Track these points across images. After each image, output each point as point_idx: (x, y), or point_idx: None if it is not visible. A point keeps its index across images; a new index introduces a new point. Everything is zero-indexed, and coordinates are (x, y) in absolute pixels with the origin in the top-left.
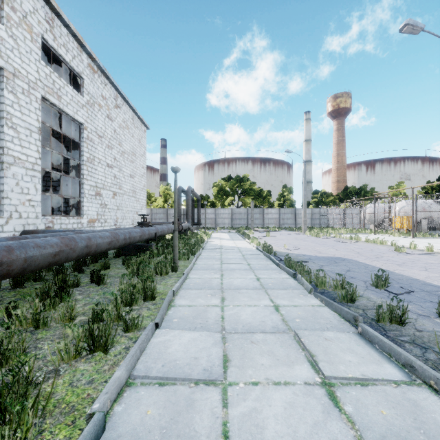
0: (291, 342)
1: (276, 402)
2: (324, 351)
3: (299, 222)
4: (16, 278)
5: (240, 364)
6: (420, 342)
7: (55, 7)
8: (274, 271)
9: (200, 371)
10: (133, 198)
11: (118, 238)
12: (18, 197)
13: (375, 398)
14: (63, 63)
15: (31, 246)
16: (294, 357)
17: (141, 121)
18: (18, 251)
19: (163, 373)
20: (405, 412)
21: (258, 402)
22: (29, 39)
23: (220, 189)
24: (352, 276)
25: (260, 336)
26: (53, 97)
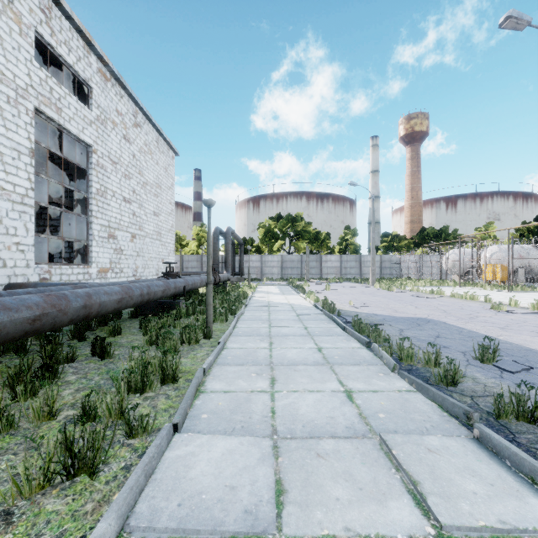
0: (378, 455)
1: None
2: (430, 474)
3: (365, 272)
4: None
5: (302, 499)
6: None
7: None
8: (340, 338)
9: (239, 515)
10: (157, 241)
11: (132, 294)
12: (1, 240)
13: None
14: (64, 66)
15: None
16: (385, 483)
17: (169, 144)
18: None
19: (179, 521)
20: None
21: None
22: (16, 32)
23: (267, 231)
24: (444, 344)
25: (329, 444)
26: (50, 109)
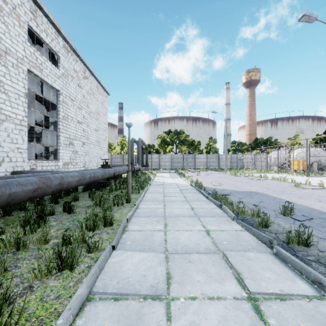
0: (221, 261)
1: (211, 316)
2: (247, 269)
3: (221, 164)
4: (5, 208)
5: (180, 281)
6: (323, 261)
7: (37, 1)
8: (204, 202)
9: (148, 287)
10: (97, 146)
11: (85, 177)
12: (9, 146)
13: (292, 311)
14: (44, 44)
15: (15, 184)
16: (224, 274)
17: (104, 89)
18: (4, 188)
19: (118, 289)
20: (320, 325)
21: (196, 316)
22: (17, 25)
23: (162, 140)
24: (264, 206)
25: (195, 256)
26: (36, 70)
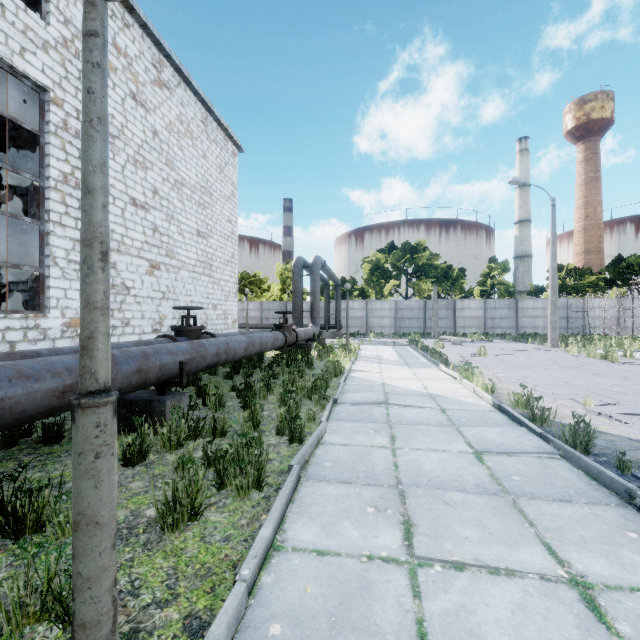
0: None
1: None
2: None
3: (524, 324)
4: None
5: None
6: None
7: None
8: None
9: None
10: (204, 277)
11: None
12: None
13: None
14: None
15: None
16: None
17: (225, 132)
18: None
19: None
20: None
21: None
22: None
23: (375, 267)
24: None
25: None
26: None
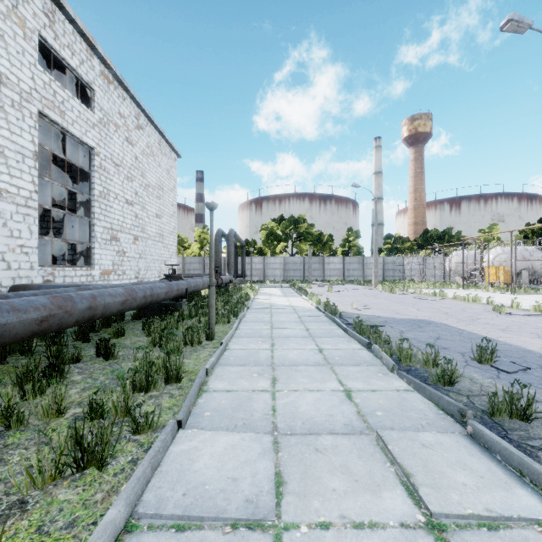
0: (374, 450)
1: None
2: (423, 467)
3: (368, 274)
4: None
5: (300, 490)
6: None
7: None
8: (341, 340)
9: (240, 504)
10: (159, 243)
11: (135, 295)
12: (5, 242)
13: None
14: (68, 69)
15: (5, 309)
16: (380, 476)
17: (171, 146)
18: None
19: (184, 509)
20: None
21: None
22: (21, 36)
23: (270, 233)
24: (444, 345)
25: (327, 440)
26: (53, 112)
